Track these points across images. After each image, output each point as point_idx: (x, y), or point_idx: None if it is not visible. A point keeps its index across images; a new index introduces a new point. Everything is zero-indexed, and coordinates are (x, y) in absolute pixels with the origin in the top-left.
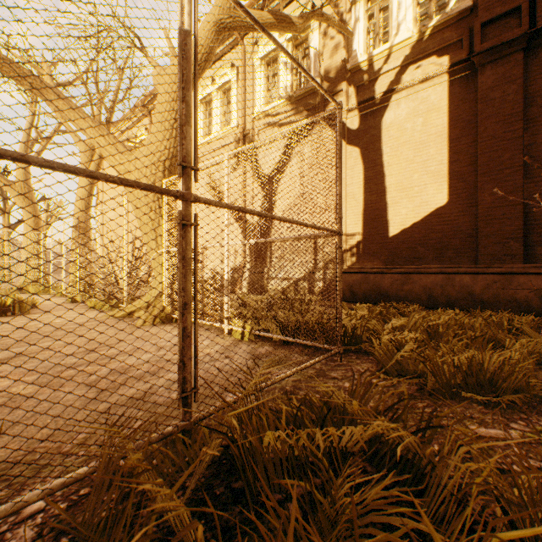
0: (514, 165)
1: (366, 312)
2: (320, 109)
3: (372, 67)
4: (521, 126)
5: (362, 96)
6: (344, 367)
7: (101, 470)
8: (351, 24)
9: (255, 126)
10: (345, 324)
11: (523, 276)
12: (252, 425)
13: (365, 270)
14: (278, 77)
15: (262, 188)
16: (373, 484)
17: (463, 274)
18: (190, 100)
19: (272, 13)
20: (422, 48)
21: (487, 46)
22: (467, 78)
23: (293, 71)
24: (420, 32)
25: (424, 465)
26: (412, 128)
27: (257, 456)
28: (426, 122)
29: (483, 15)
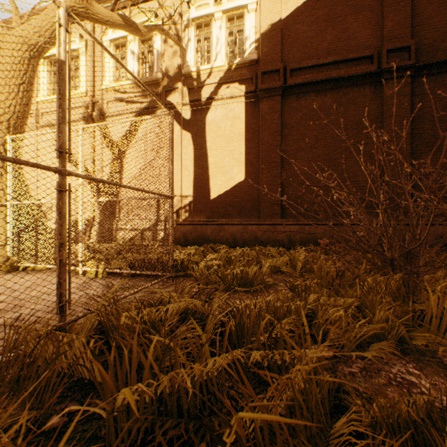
0: (277, 161)
1: (194, 252)
2: (162, 98)
3: (199, 77)
4: (280, 139)
5: (193, 96)
6: (175, 285)
7: (7, 349)
8: (185, 41)
9: (104, 97)
10: (177, 259)
11: (281, 226)
12: (113, 314)
13: (195, 222)
14: (126, 61)
15: (111, 152)
16: (181, 326)
17: (253, 225)
18: (66, 107)
19: (122, 17)
20: (230, 76)
21: (264, 87)
22: (255, 103)
23: (140, 60)
24: (229, 64)
25: (206, 315)
26: (224, 127)
27: (117, 329)
28: (233, 125)
29: (262, 68)
